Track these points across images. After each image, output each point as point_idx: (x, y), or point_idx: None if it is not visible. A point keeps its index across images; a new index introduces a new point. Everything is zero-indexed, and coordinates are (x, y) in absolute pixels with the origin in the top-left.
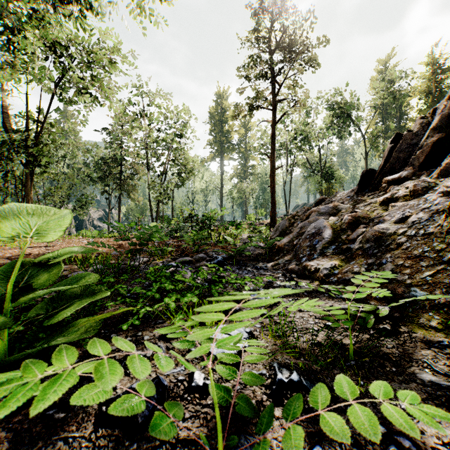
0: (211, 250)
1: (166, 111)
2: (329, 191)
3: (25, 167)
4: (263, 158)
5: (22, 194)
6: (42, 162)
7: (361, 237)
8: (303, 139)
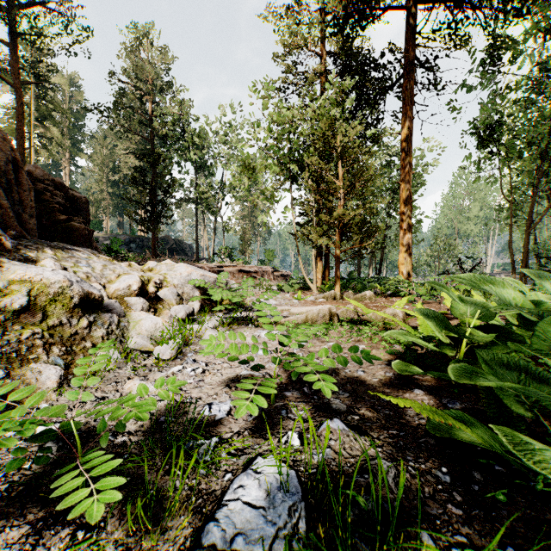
0: None
1: None
2: None
3: None
4: None
5: None
6: None
7: None
8: None
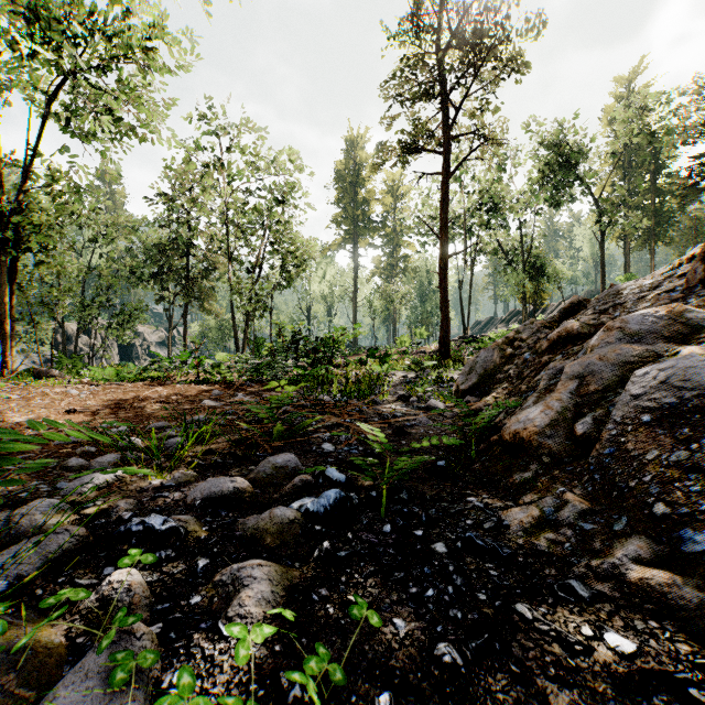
0: (317, 435)
1: (260, 159)
2: (537, 297)
3: (1, 252)
4: (424, 242)
5: None
6: (31, 243)
7: None
8: (493, 209)
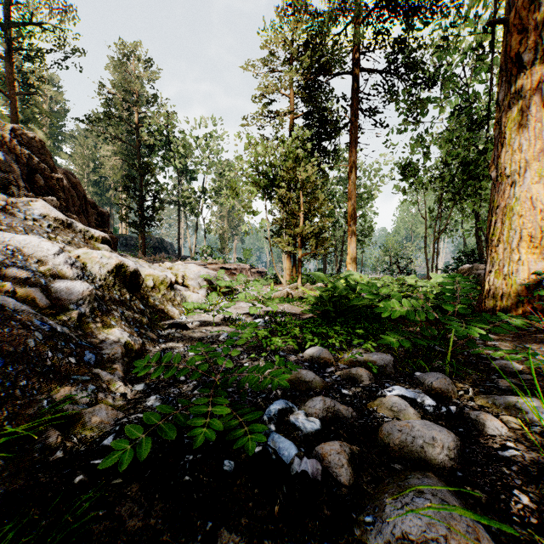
0: None
1: None
2: None
3: None
4: None
5: None
6: None
7: (86, 296)
8: None
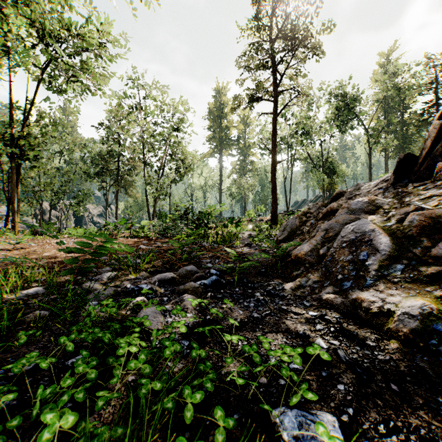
0: (204, 259)
1: (163, 104)
2: (331, 187)
3: (11, 161)
4: (263, 153)
5: (9, 189)
6: (29, 156)
7: None
8: (304, 133)
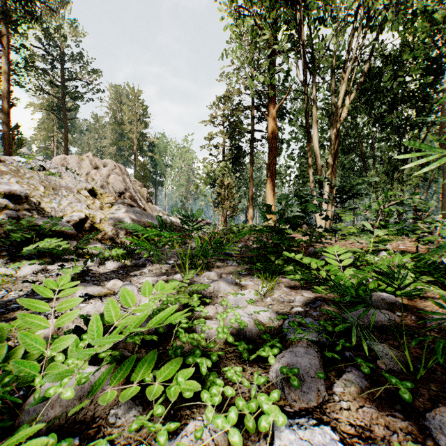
0: None
1: None
2: None
3: None
4: None
5: None
6: None
7: None
8: None
